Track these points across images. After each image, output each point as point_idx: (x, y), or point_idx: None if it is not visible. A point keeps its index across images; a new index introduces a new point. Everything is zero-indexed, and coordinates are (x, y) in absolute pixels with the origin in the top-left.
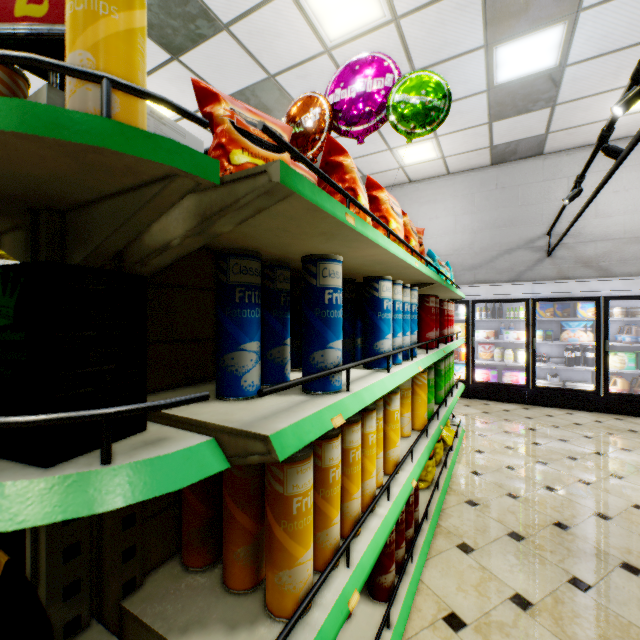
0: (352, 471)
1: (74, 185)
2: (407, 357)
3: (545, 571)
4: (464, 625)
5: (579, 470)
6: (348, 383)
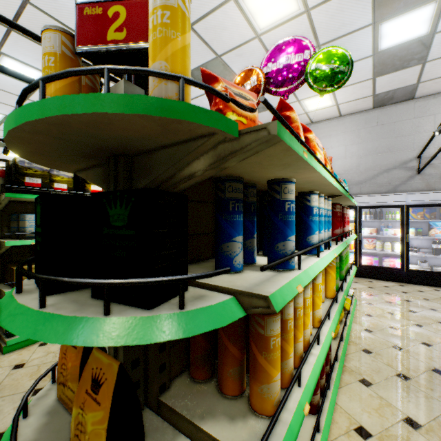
0: (298, 323)
1: (150, 141)
2: (325, 247)
3: (428, 403)
4: (370, 435)
5: None
6: (299, 264)
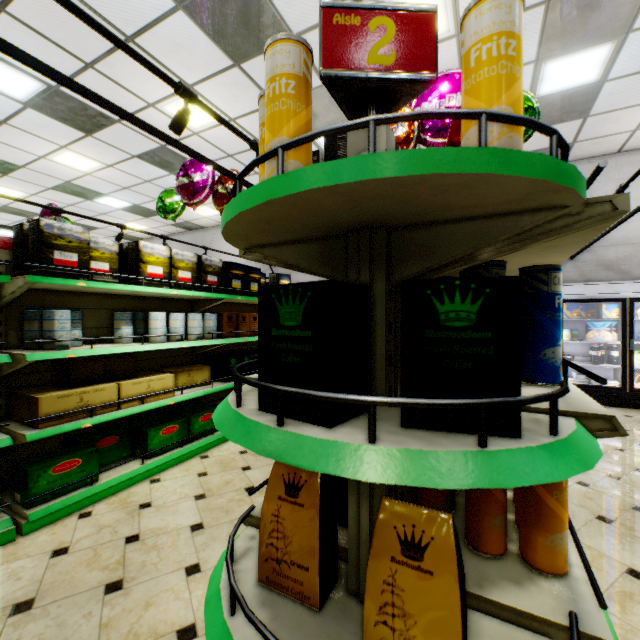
0: None
1: (464, 211)
2: None
3: None
4: None
5: (632, 460)
6: (566, 376)
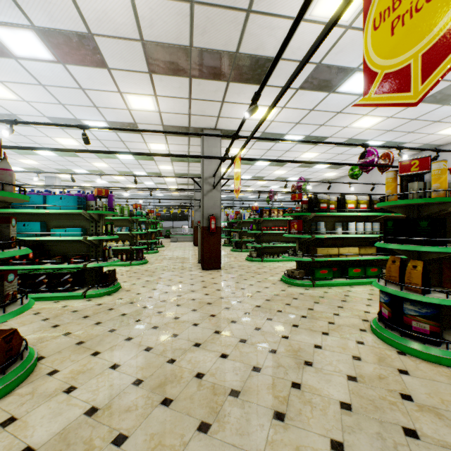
0: None
1: (431, 203)
2: None
3: None
4: None
5: None
6: None
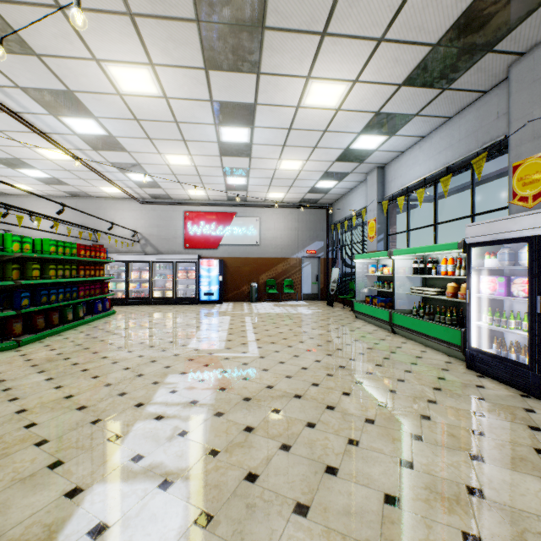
0: None
1: None
2: None
3: None
4: None
5: None
6: None
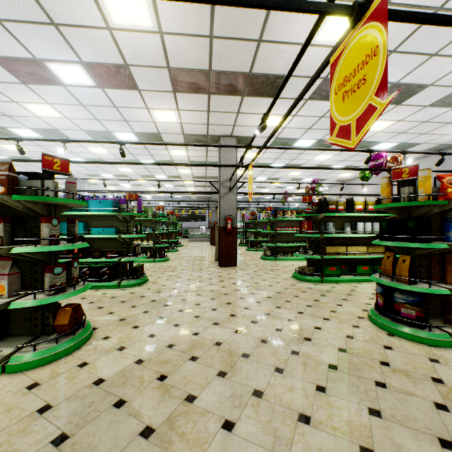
0: None
1: (418, 206)
2: None
3: None
4: None
5: None
6: None
